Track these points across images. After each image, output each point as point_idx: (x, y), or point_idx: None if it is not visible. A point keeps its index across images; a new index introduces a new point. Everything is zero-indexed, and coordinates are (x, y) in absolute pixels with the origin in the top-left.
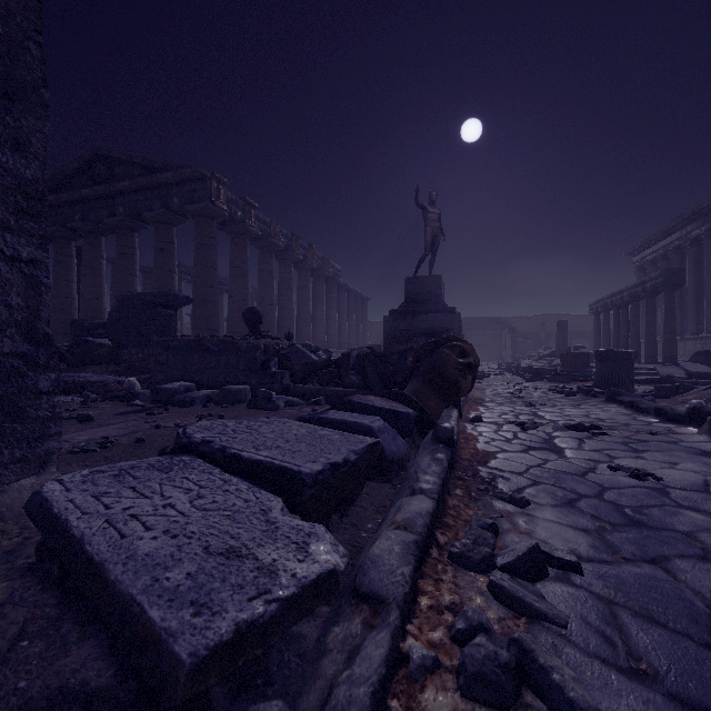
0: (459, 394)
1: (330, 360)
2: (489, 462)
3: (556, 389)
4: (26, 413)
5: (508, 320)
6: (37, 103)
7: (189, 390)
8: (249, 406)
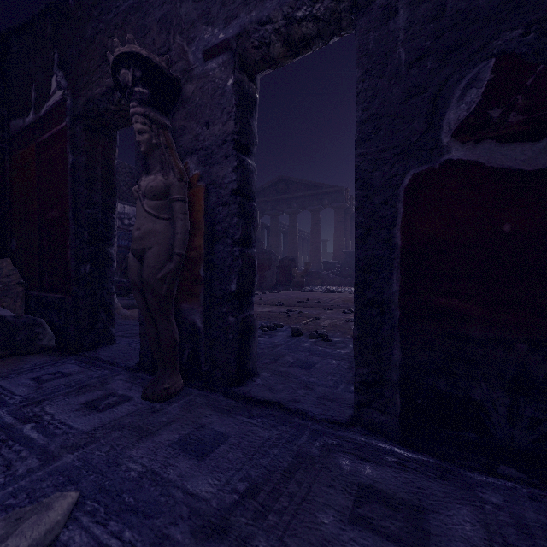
0: None
1: None
2: None
3: None
4: None
5: None
6: None
7: None
8: None
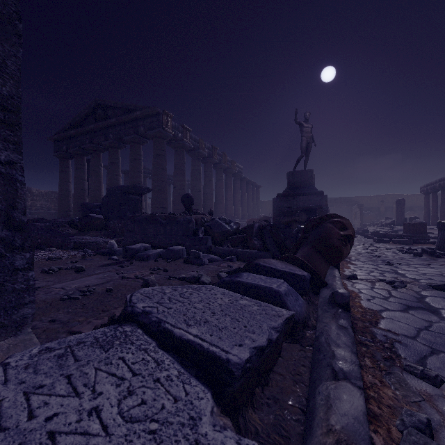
0: (341, 259)
1: (238, 229)
2: (379, 323)
3: (403, 250)
4: (3, 287)
5: (356, 199)
6: (12, 33)
7: (146, 249)
8: (184, 261)
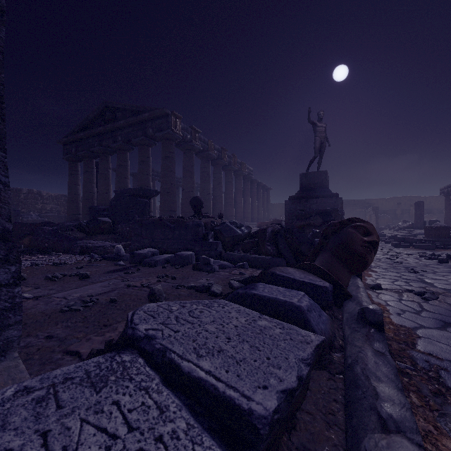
0: (365, 268)
1: (250, 233)
2: (417, 344)
3: (426, 255)
4: None
5: (370, 201)
6: None
7: (154, 254)
8: (194, 268)
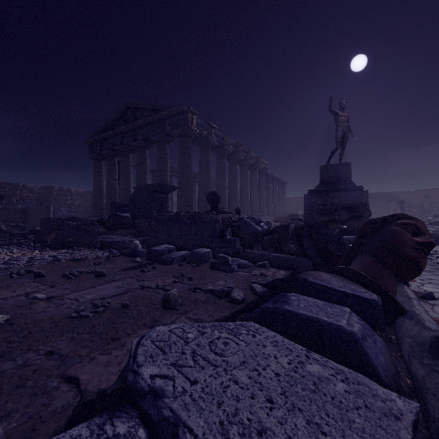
0: (418, 275)
1: (269, 229)
2: None
3: None
4: None
5: (393, 194)
6: None
7: (170, 251)
8: (211, 267)
